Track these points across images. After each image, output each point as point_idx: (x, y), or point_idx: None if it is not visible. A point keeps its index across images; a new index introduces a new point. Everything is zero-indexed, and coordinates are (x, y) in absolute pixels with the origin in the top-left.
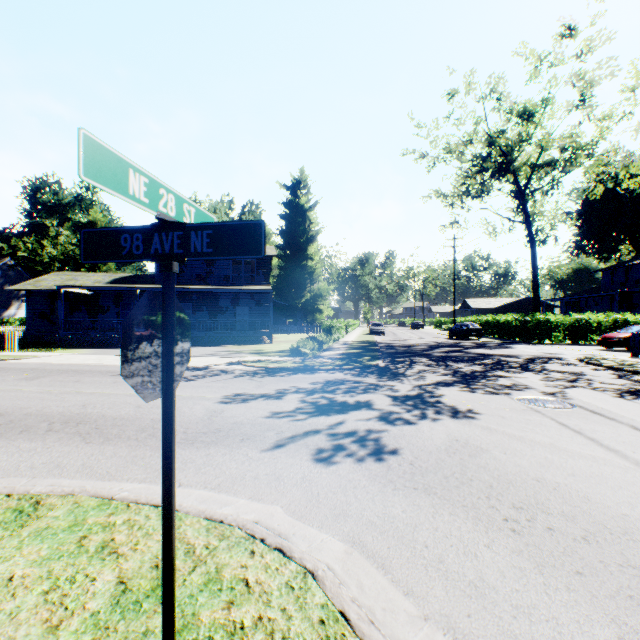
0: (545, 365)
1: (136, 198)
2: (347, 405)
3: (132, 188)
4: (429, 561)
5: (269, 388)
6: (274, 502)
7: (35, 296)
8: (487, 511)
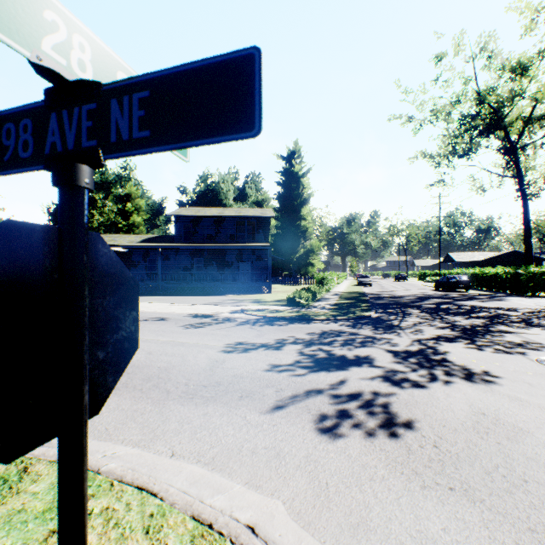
0: None
1: None
2: (346, 360)
3: None
4: None
5: (268, 338)
6: (274, 493)
7: None
8: None
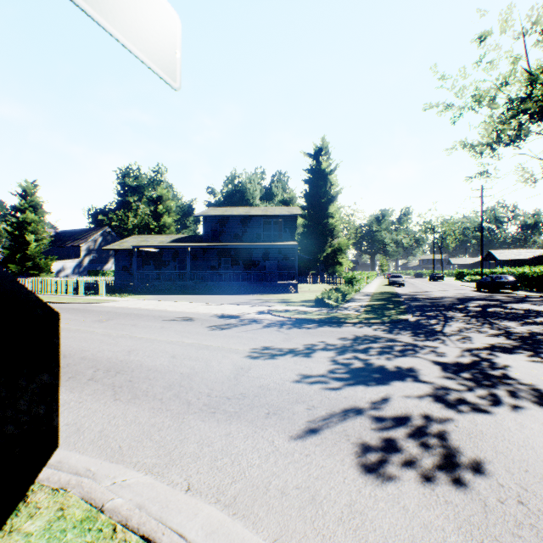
0: None
1: None
2: (386, 372)
3: None
4: None
5: (296, 342)
6: None
7: (120, 254)
8: None
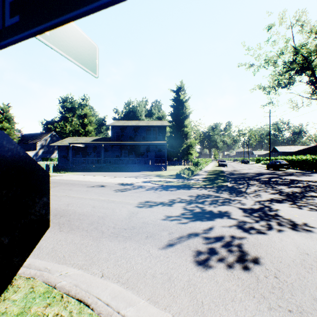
0: None
1: None
2: (213, 214)
3: None
4: None
5: (164, 198)
6: (166, 308)
7: (61, 148)
8: None
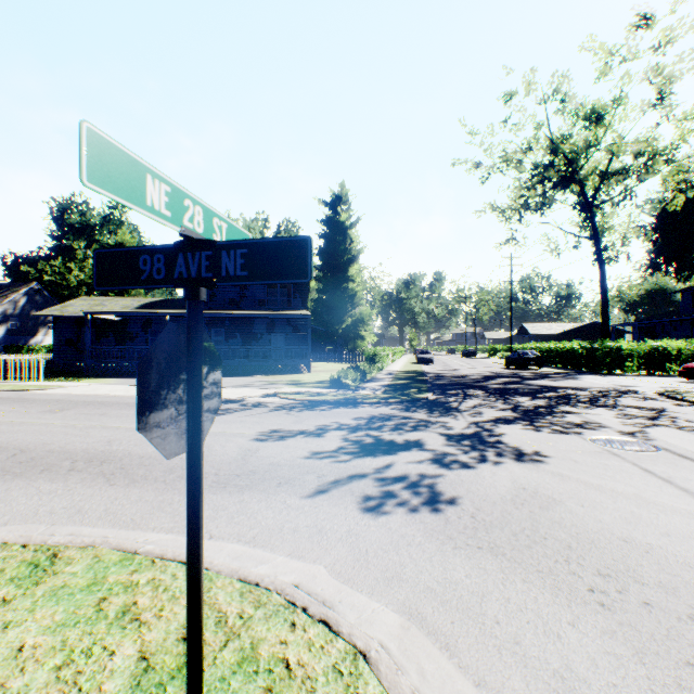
0: (619, 399)
1: (155, 210)
2: (395, 445)
3: (150, 198)
4: (502, 642)
5: (308, 424)
6: (316, 560)
7: (62, 322)
8: (567, 578)
